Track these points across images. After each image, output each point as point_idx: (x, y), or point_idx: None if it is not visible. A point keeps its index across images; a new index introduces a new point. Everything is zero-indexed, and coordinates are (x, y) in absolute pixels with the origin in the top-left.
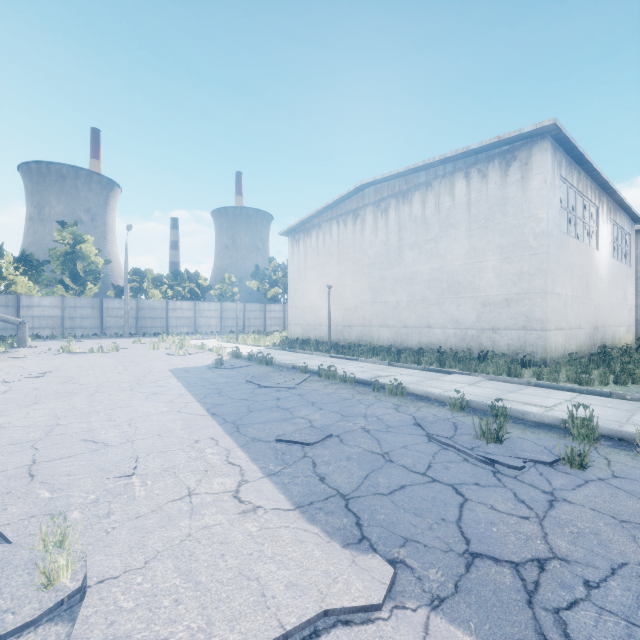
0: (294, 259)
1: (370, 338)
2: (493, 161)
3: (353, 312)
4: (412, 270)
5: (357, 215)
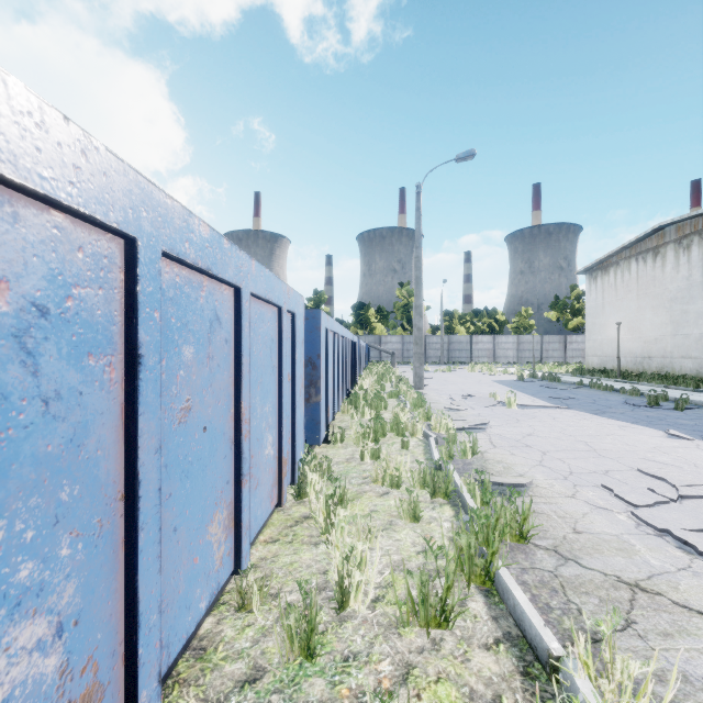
0: (591, 295)
1: (671, 369)
2: None
3: (652, 344)
4: None
5: (657, 253)
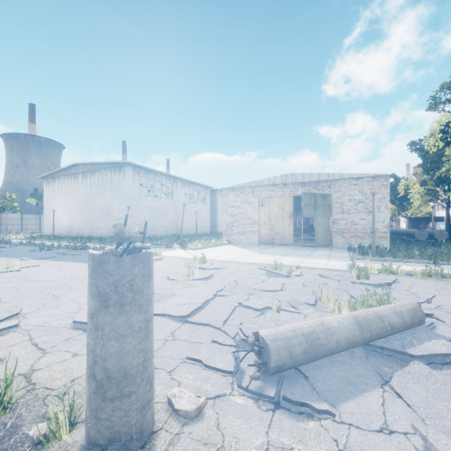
0: (47, 192)
1: (81, 233)
2: (117, 168)
3: (74, 222)
4: (95, 204)
5: (76, 176)
